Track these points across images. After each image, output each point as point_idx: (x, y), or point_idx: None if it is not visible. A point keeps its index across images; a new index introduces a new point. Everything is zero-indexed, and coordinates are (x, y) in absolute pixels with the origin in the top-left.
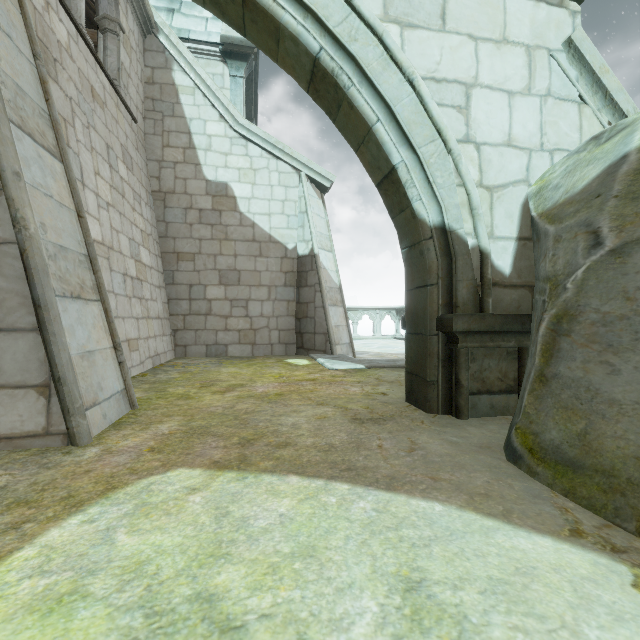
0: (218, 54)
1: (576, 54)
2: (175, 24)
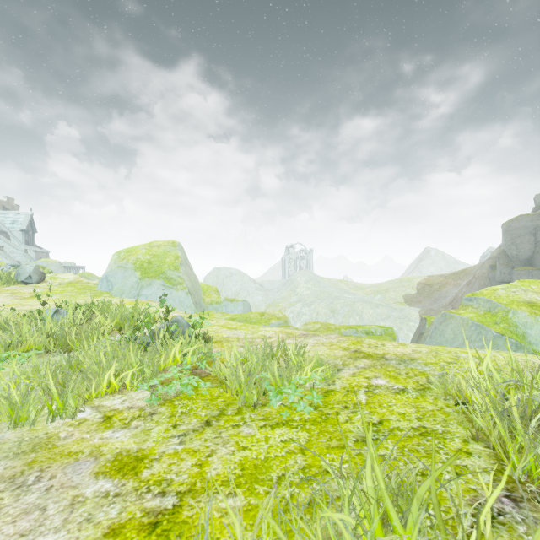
0: (20, 231)
1: (24, 254)
2: (13, 226)
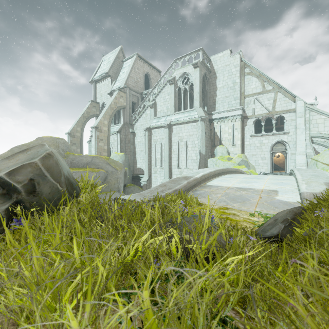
0: None
1: None
2: None
